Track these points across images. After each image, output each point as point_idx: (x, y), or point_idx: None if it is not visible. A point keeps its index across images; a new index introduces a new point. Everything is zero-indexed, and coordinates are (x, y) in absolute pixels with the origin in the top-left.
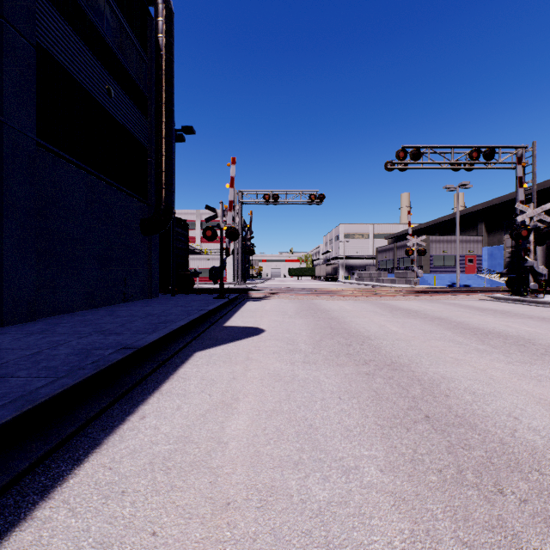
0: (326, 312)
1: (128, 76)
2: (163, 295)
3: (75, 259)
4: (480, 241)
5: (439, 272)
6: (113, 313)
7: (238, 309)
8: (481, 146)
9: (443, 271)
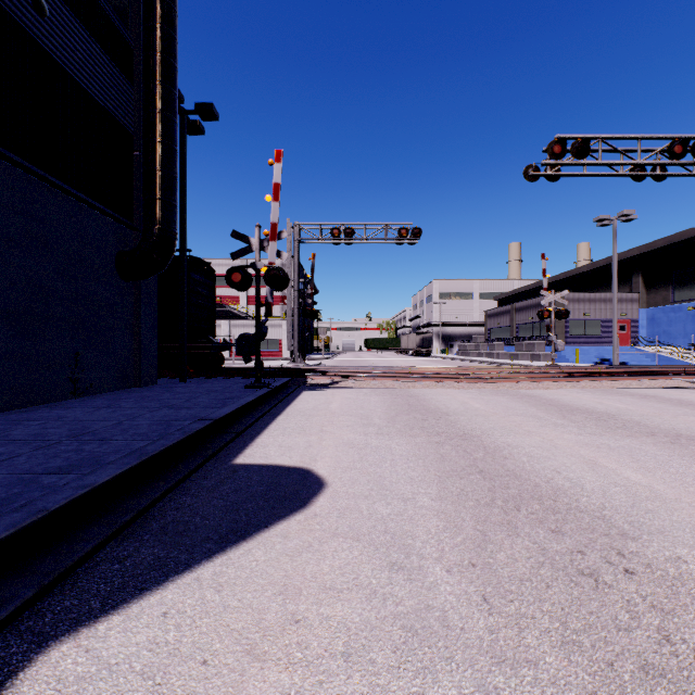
0: (445, 417)
1: None
2: (169, 379)
3: None
4: (636, 301)
5: (578, 344)
6: (5, 428)
7: (281, 410)
8: (686, 136)
9: (583, 343)
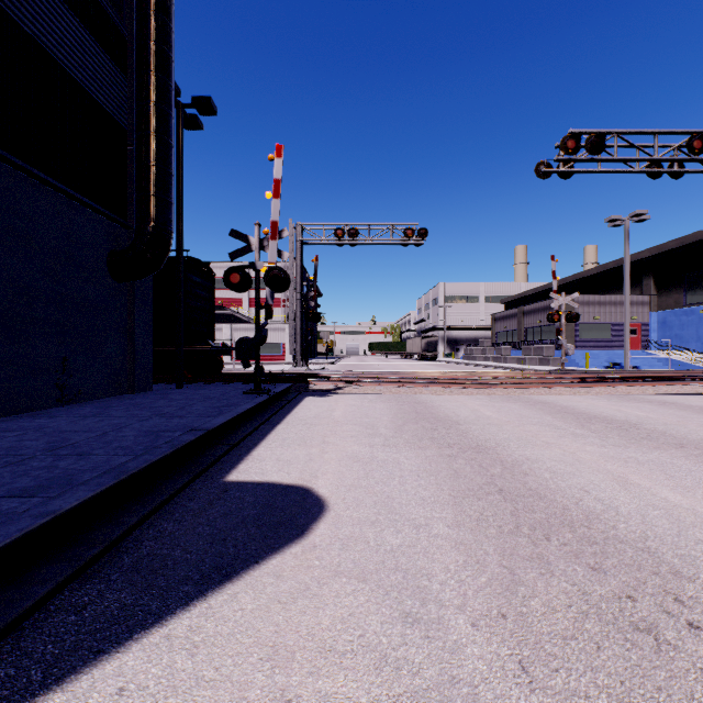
0: (456, 426)
1: None
2: (165, 385)
3: None
4: (647, 304)
5: (588, 348)
6: None
7: (281, 418)
8: None
9: (593, 347)
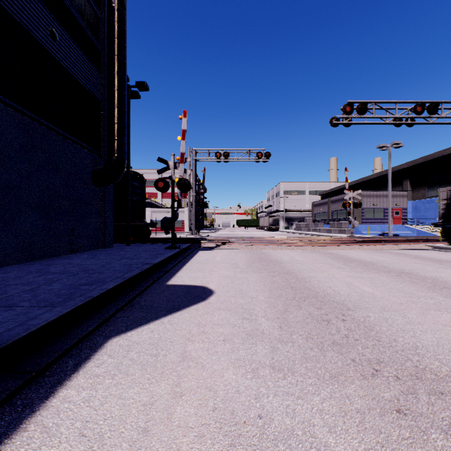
0: (279, 264)
1: (77, 24)
2: (119, 244)
3: (5, 207)
4: (406, 196)
5: (369, 223)
6: (45, 268)
7: (188, 261)
8: (424, 101)
9: (372, 222)
